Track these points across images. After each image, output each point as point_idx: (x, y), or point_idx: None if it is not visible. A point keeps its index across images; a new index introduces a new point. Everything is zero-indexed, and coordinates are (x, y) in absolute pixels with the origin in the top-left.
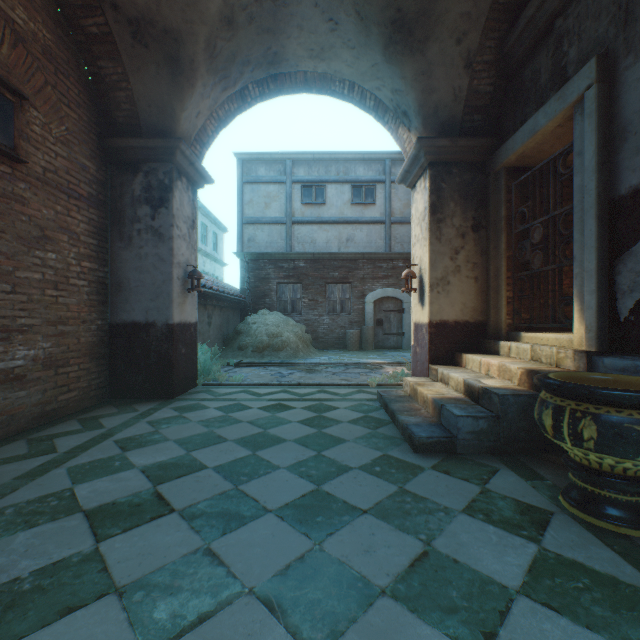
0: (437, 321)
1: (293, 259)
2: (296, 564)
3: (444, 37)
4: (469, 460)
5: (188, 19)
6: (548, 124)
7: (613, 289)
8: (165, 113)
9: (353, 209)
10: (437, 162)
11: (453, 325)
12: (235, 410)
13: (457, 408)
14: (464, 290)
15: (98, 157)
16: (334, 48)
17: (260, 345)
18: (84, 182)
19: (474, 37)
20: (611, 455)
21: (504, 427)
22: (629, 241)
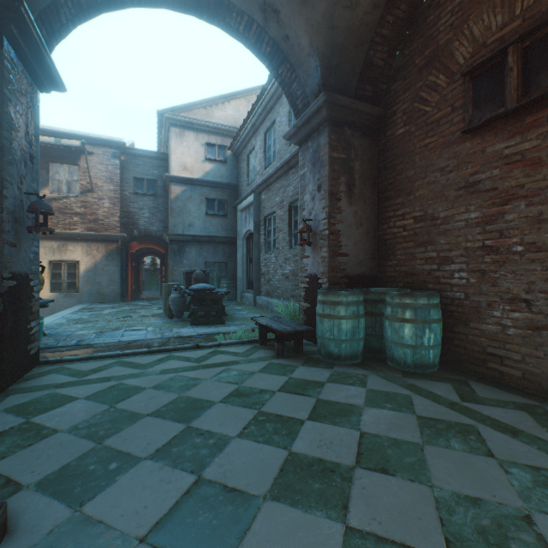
0: None
1: None
2: (191, 387)
3: None
4: None
5: None
6: None
7: None
8: None
9: None
10: None
11: None
12: None
13: None
14: None
15: None
16: None
17: None
18: None
19: None
20: None
21: None
22: None
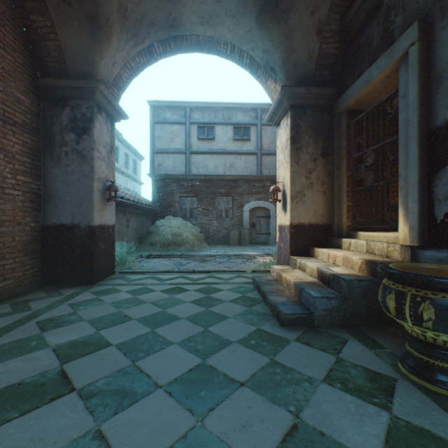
0: (296, 223)
1: (191, 179)
2: (179, 445)
3: (302, 9)
4: (324, 332)
5: None
6: (379, 75)
7: (431, 198)
8: (87, 60)
9: (234, 144)
10: (296, 105)
11: (308, 226)
12: (142, 293)
13: (313, 290)
14: (316, 201)
15: (32, 93)
16: (219, 16)
17: (166, 242)
18: (19, 112)
19: (324, 11)
20: (447, 333)
21: (350, 305)
22: (444, 161)
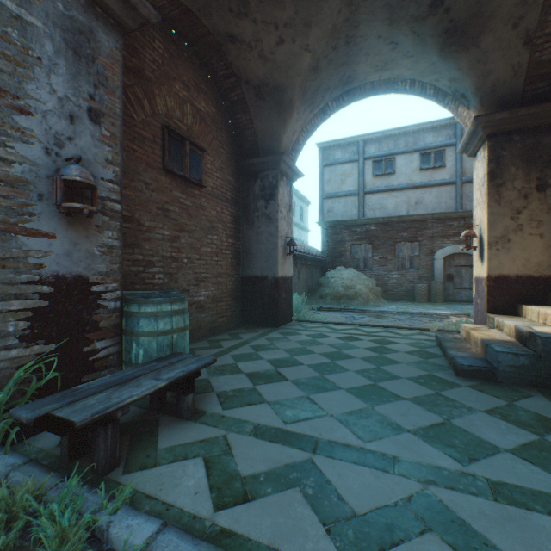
0: (496, 275)
1: (364, 224)
2: (356, 411)
3: (498, 27)
4: (506, 387)
5: (289, 76)
6: None
7: None
8: (273, 138)
9: (421, 174)
10: (496, 133)
11: (514, 279)
12: (319, 337)
13: (500, 347)
14: (526, 246)
15: (235, 173)
16: (395, 60)
17: (336, 295)
18: (229, 191)
19: (532, 17)
20: None
21: (546, 365)
22: None
